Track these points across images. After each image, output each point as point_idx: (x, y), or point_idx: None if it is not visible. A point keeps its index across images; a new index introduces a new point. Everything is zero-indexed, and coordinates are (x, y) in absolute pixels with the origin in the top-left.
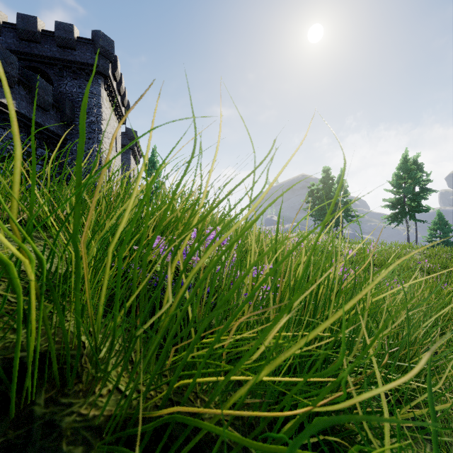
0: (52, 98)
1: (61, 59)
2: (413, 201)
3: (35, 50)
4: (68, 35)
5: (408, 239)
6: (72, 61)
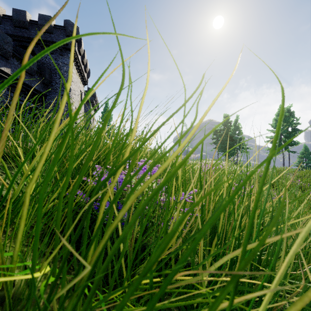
0: (36, 66)
1: (43, 40)
2: (287, 138)
3: (25, 34)
4: None
5: (284, 164)
6: (50, 41)
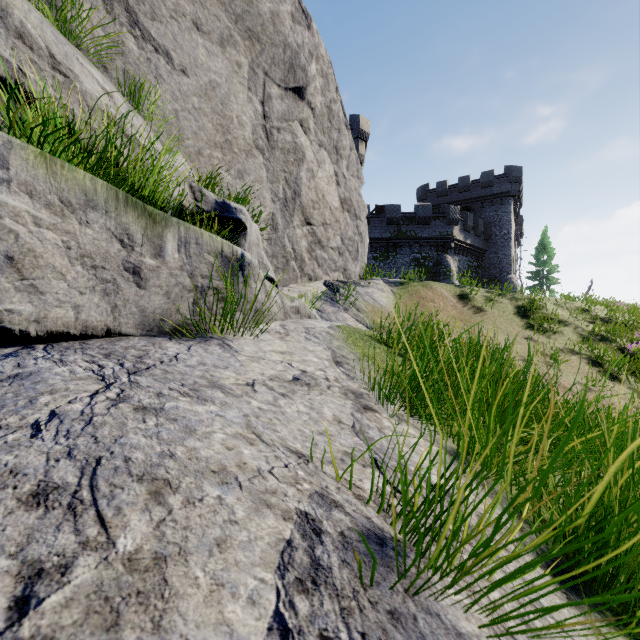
0: (483, 228)
1: (483, 196)
2: None
3: (467, 196)
4: (489, 178)
5: None
6: (491, 195)
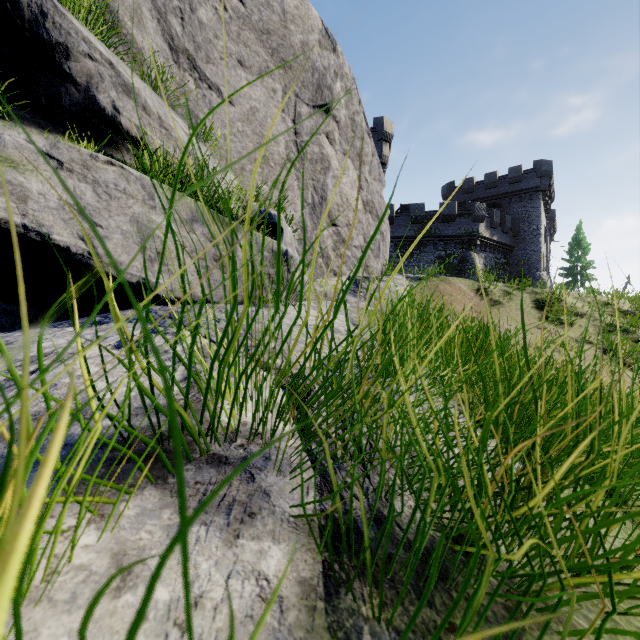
0: (510, 224)
1: (511, 192)
2: None
3: (494, 193)
4: (517, 174)
5: None
6: (519, 190)
